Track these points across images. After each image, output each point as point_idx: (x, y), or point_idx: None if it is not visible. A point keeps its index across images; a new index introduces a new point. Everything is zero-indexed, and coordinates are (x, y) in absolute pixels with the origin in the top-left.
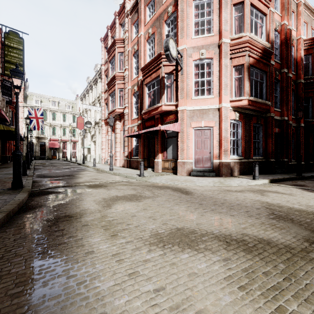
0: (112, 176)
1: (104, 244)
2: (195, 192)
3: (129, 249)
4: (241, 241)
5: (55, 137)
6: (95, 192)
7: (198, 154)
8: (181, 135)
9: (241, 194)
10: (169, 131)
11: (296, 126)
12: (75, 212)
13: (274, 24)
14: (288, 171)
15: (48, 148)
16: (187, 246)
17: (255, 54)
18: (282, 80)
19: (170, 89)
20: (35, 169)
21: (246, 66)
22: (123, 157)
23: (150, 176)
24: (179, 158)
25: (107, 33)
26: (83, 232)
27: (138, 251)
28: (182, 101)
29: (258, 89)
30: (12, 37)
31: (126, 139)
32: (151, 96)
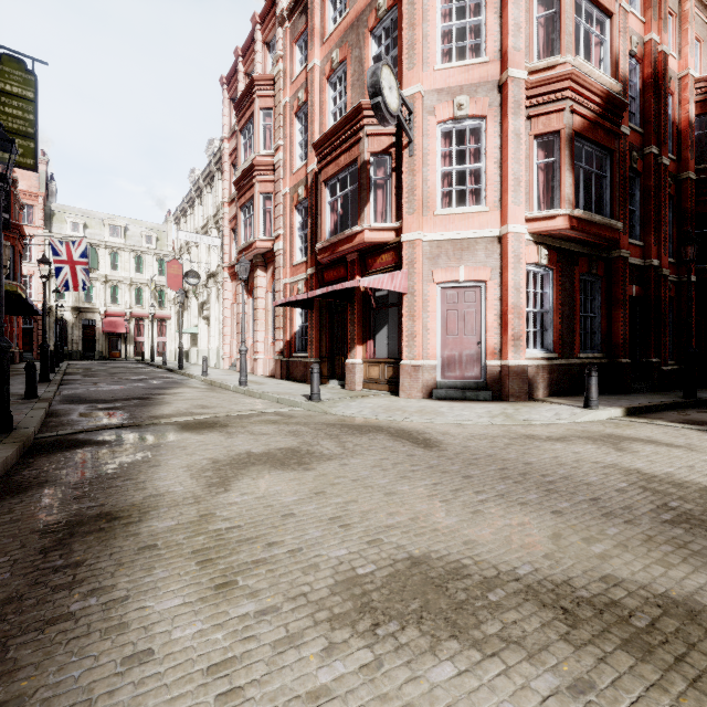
0: (243, 400)
1: (189, 621)
2: (448, 440)
3: (265, 642)
4: (606, 605)
5: (117, 307)
6: (196, 443)
7: (451, 347)
8: (409, 300)
9: (564, 447)
10: (381, 293)
11: (677, 281)
12: (130, 504)
13: (629, 41)
14: (661, 388)
15: (102, 334)
16: (445, 629)
17: (586, 107)
18: (646, 173)
19: (382, 192)
20: (63, 381)
21: (566, 137)
22: (272, 355)
23: (336, 401)
24: (404, 357)
25: (235, 65)
26: (136, 573)
27: (292, 653)
28: (411, 220)
29: (592, 191)
30: (7, 70)
31: (279, 312)
32: (337, 209)
